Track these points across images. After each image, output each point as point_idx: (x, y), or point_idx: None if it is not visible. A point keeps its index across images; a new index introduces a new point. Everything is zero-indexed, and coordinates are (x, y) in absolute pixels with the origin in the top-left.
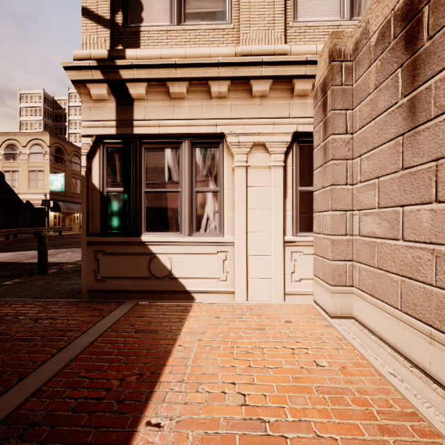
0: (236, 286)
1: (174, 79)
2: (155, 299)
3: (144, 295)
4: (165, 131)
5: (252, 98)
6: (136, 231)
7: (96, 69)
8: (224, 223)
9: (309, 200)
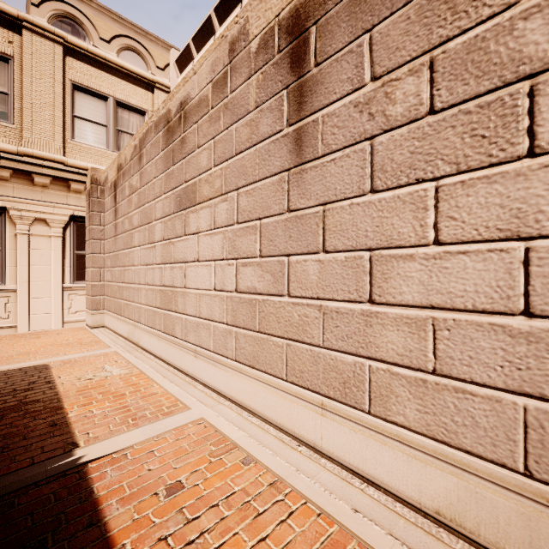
0: (19, 321)
1: None
2: None
3: None
4: None
5: (35, 186)
6: None
7: None
8: (7, 275)
9: (84, 260)
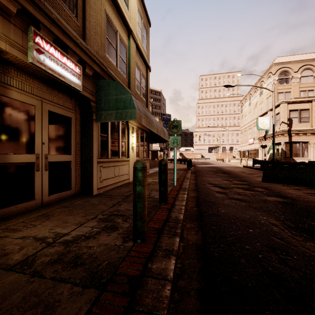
0: None
1: (300, 133)
2: None
3: None
4: (297, 141)
5: (314, 135)
6: (291, 157)
7: (286, 132)
8: (308, 156)
9: None
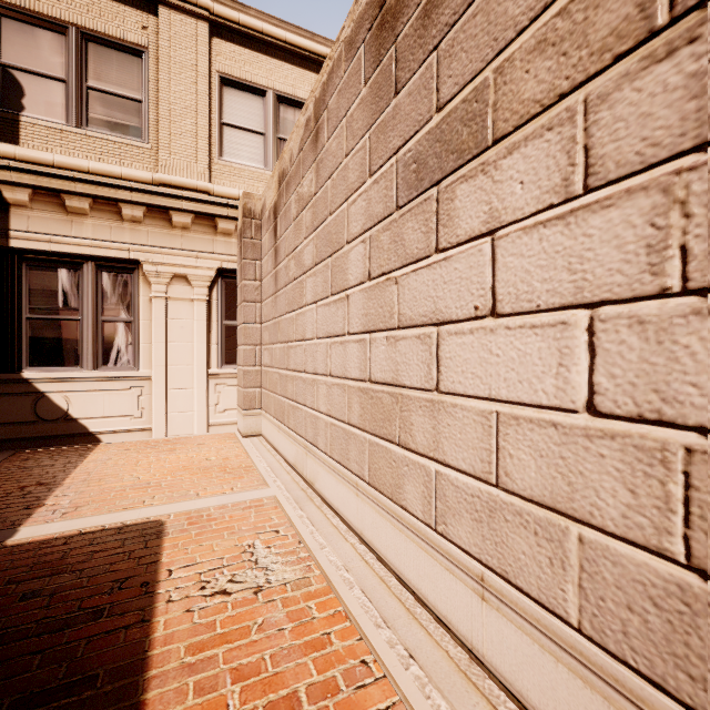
0: (154, 422)
1: (73, 193)
2: (44, 446)
3: (27, 443)
4: (59, 248)
5: (173, 228)
6: (13, 367)
7: None
8: (140, 356)
9: (235, 334)
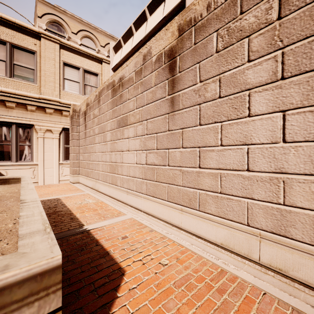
0: (39, 180)
1: (9, 101)
2: None
3: None
4: (3, 120)
5: (46, 113)
6: None
7: None
8: (34, 157)
9: (69, 150)
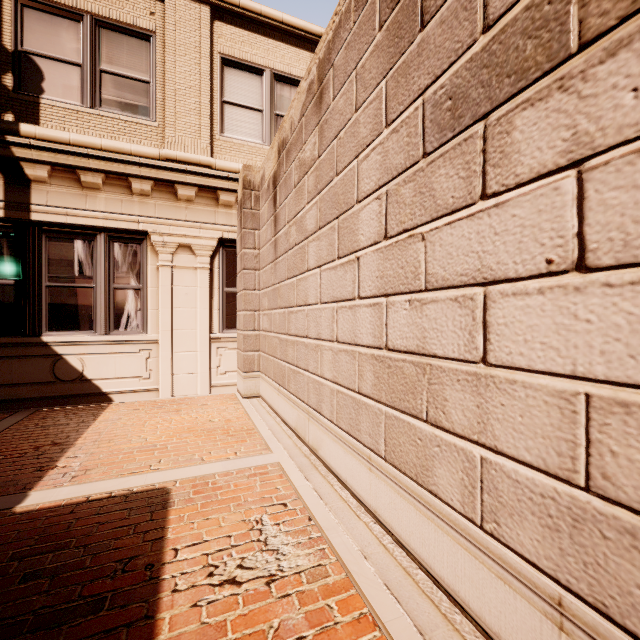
0: (161, 383)
1: (87, 169)
2: (61, 405)
3: (46, 402)
4: (74, 221)
5: (178, 200)
6: (34, 331)
7: None
8: (148, 321)
9: (235, 300)
